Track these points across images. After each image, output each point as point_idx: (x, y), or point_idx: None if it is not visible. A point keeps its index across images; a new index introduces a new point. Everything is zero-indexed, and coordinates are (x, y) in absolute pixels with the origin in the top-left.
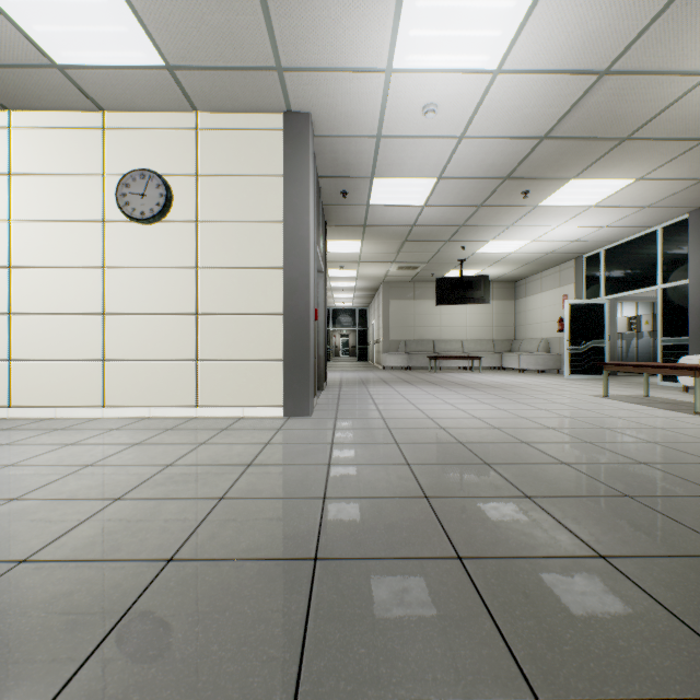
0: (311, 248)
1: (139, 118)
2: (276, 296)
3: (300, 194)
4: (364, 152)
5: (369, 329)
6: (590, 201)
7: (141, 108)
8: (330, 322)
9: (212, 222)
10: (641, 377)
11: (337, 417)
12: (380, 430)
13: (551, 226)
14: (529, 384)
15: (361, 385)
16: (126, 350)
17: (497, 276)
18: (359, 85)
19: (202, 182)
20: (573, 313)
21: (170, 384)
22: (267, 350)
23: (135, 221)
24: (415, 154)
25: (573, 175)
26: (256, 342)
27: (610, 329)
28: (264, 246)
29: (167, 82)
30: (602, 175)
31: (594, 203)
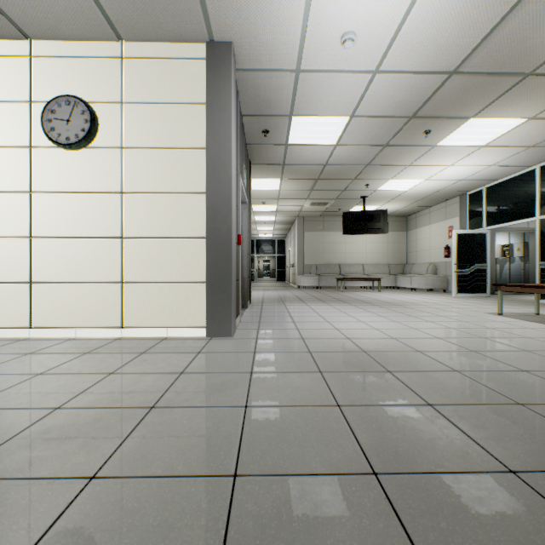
0: (232, 174)
1: (65, 47)
2: (199, 220)
3: (222, 121)
4: (284, 88)
5: (286, 256)
6: (482, 141)
7: (67, 36)
8: (255, 249)
9: (137, 148)
10: (516, 295)
11: (258, 337)
12: (301, 354)
13: (444, 166)
14: (425, 302)
15: (280, 303)
16: (52, 272)
17: (392, 211)
18: (279, 9)
19: (127, 109)
20: (460, 241)
21: (95, 305)
22: (190, 272)
23: (60, 146)
24: (330, 91)
25: (473, 114)
26: (179, 265)
27: (489, 255)
28: (187, 172)
29: (87, 3)
30: (498, 114)
31: (486, 143)
